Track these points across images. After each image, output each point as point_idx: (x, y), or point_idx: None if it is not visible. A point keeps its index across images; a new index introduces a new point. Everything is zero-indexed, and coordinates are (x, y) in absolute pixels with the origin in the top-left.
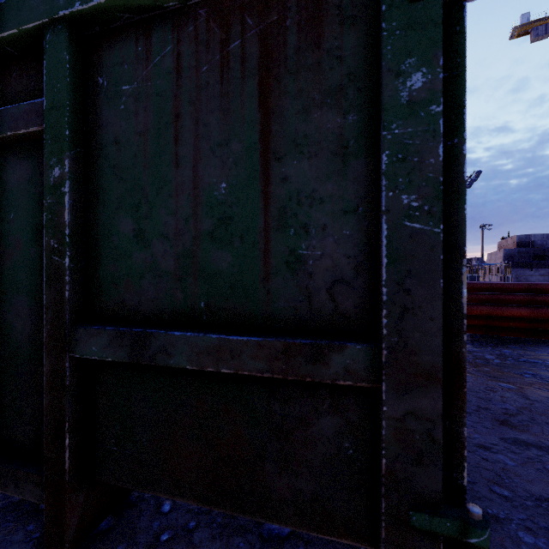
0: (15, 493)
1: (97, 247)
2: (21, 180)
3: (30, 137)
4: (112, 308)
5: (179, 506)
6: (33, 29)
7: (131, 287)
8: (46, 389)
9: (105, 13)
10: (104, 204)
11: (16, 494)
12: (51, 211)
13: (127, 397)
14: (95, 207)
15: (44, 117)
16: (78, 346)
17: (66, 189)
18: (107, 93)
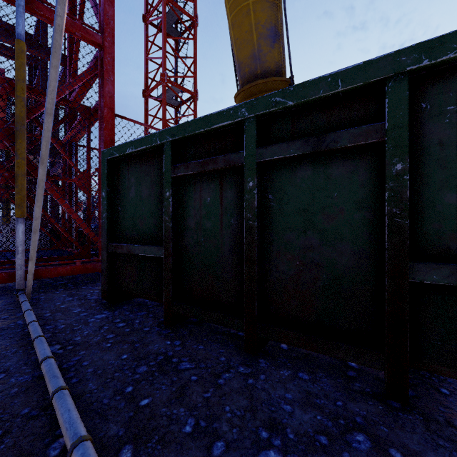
0: (355, 361)
1: (419, 212)
2: (344, 172)
3: (357, 146)
4: (436, 252)
5: (454, 392)
6: (374, 81)
7: (456, 238)
8: (388, 300)
9: (442, 63)
10: (427, 185)
11: (356, 362)
12: (393, 191)
13: (451, 310)
14: (418, 186)
15: (386, 134)
16: (418, 275)
17: (408, 177)
18: (430, 113)
